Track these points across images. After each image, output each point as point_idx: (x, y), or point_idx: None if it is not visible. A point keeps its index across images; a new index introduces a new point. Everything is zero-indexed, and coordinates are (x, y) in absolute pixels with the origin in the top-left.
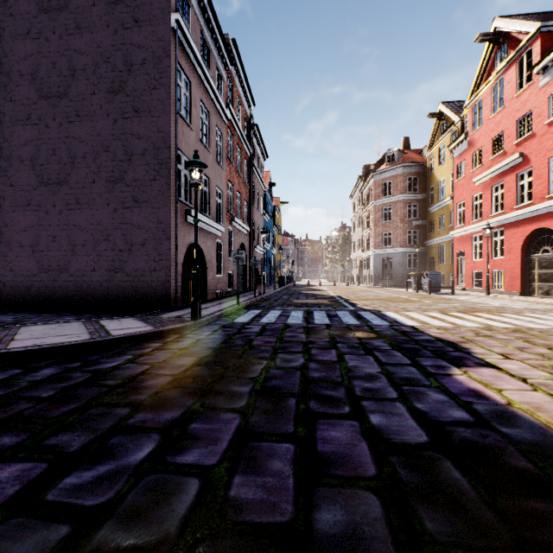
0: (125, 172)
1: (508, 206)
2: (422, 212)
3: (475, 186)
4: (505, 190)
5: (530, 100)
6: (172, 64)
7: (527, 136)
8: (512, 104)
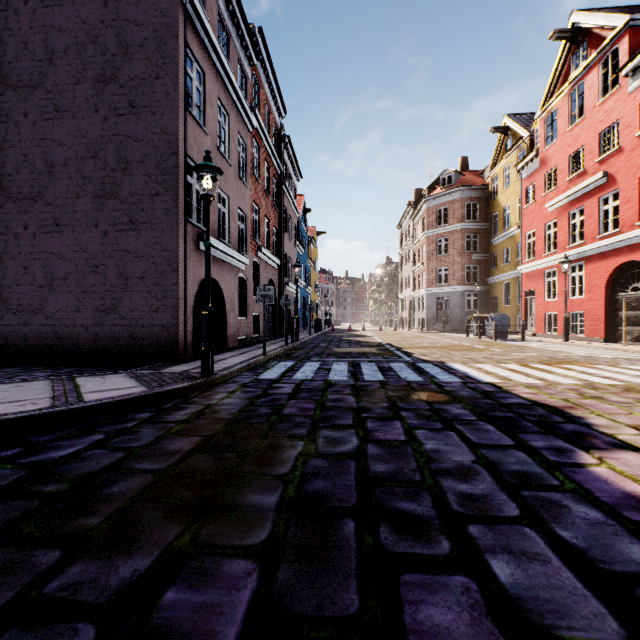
0: (119, 184)
1: (589, 236)
2: (484, 244)
3: (548, 212)
4: (586, 216)
5: (617, 108)
6: (180, 46)
7: (613, 151)
8: (594, 114)
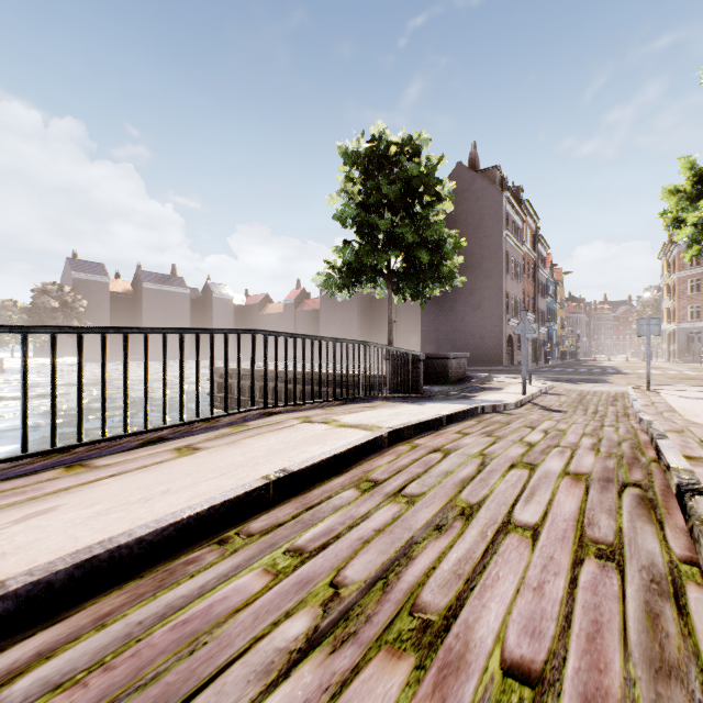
0: (480, 305)
1: None
2: None
3: None
4: None
5: None
6: (503, 254)
7: None
8: None
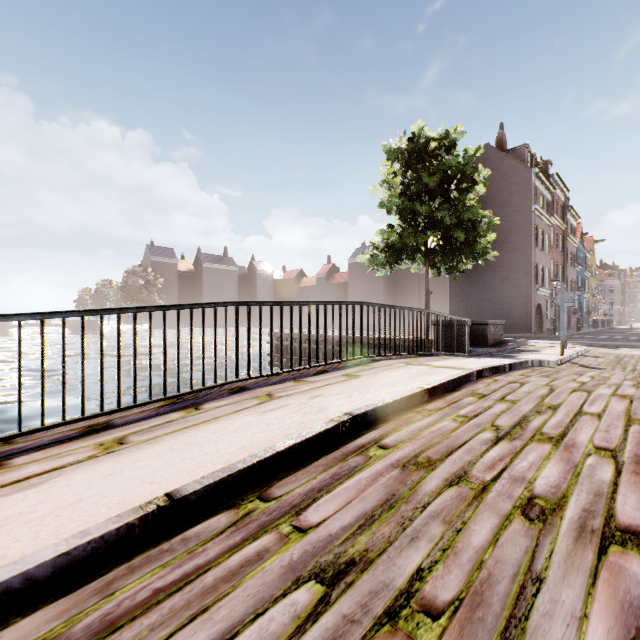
0: (508, 276)
1: None
2: None
3: None
4: None
5: None
6: (532, 227)
7: None
8: None
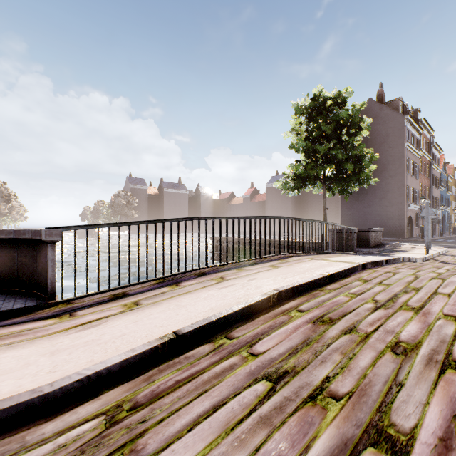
0: (386, 195)
1: None
2: None
3: None
4: None
5: None
6: (404, 159)
7: None
8: None
